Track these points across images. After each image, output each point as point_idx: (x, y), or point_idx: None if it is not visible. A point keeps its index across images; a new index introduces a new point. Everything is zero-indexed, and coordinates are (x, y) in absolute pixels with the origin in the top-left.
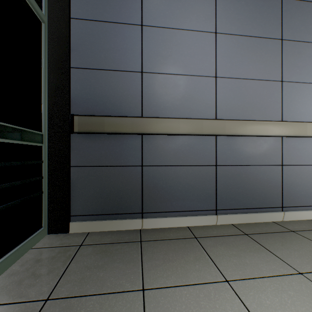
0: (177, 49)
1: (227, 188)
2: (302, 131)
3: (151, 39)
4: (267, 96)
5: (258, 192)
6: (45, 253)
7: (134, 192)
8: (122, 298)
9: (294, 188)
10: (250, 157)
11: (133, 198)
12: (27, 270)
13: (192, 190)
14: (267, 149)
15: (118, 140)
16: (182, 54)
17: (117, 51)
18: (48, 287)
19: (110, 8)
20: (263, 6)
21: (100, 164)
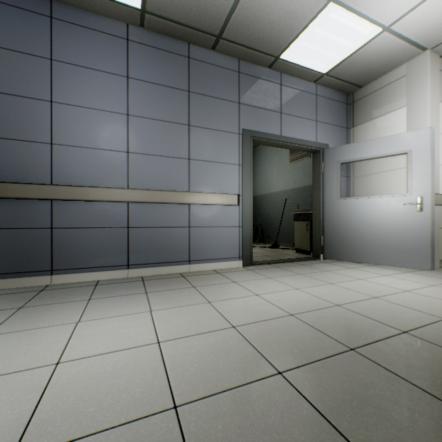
0: (89, 126)
1: (139, 246)
2: (203, 200)
3: (62, 115)
4: (176, 170)
5: (168, 249)
6: None
7: (43, 252)
8: (1, 311)
9: (200, 246)
10: (161, 220)
11: (43, 257)
12: None
13: (104, 249)
14: (177, 214)
15: (25, 205)
16: (95, 130)
17: (24, 123)
18: None
19: (17, 82)
20: (173, 96)
21: (5, 226)
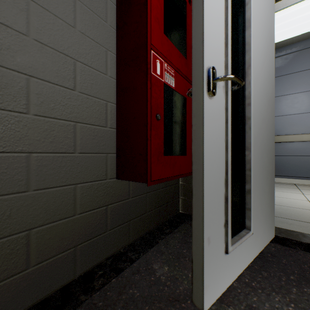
0: (287, 104)
1: None
2: None
3: None
4: None
5: None
6: None
7: None
8: None
9: None
10: None
11: None
12: None
13: (297, 167)
14: None
15: None
16: (290, 105)
17: None
18: None
19: None
20: None
21: None
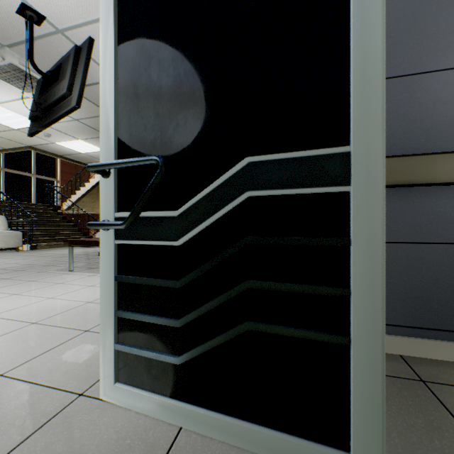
0: None
1: None
2: None
3: None
4: None
5: None
6: None
7: None
8: None
9: None
10: None
11: None
12: (385, 413)
13: None
14: None
15: None
16: None
17: (452, 34)
18: None
19: None
20: None
21: (417, 239)
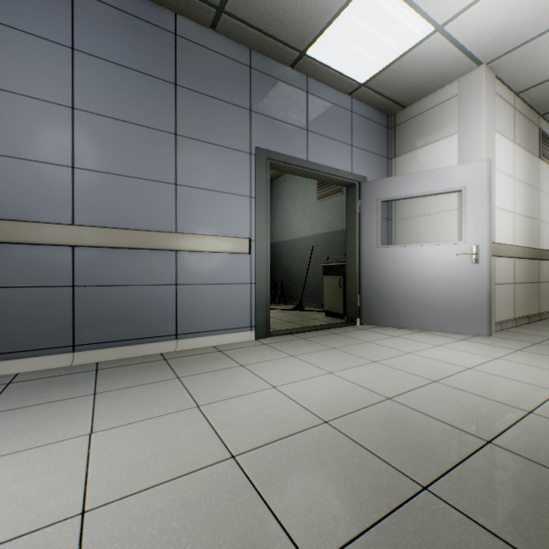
0: None
1: (94, 316)
2: (198, 245)
3: None
4: (155, 200)
5: (142, 318)
6: None
7: None
8: None
9: (194, 312)
10: (131, 275)
11: None
12: None
13: (30, 322)
14: (156, 265)
15: None
16: (11, 127)
17: None
18: None
19: None
20: (150, 88)
21: None
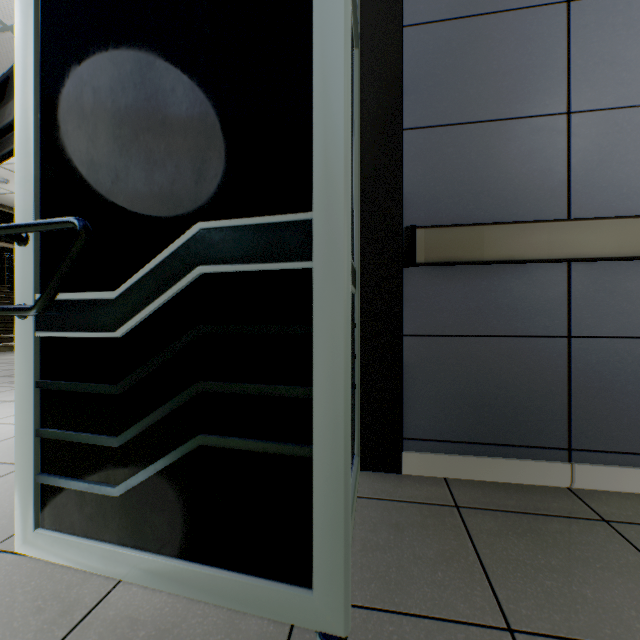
0: None
1: None
2: None
3: (593, 28)
4: None
5: None
6: (395, 512)
7: (547, 399)
8: None
9: None
10: None
11: (546, 412)
12: (395, 545)
13: None
14: None
15: (507, 278)
16: None
17: (504, 76)
18: (482, 598)
19: None
20: None
21: (466, 331)
